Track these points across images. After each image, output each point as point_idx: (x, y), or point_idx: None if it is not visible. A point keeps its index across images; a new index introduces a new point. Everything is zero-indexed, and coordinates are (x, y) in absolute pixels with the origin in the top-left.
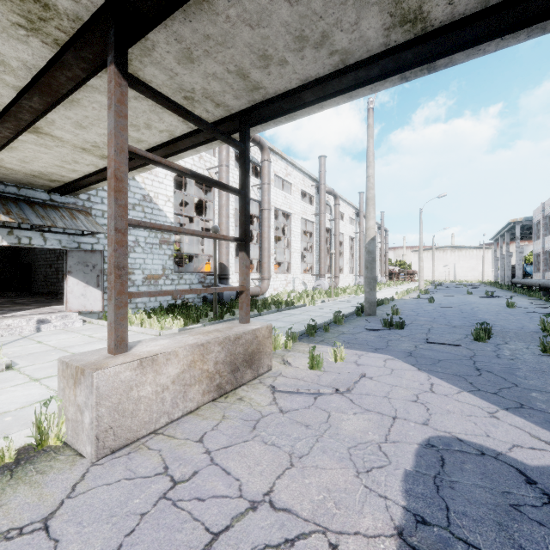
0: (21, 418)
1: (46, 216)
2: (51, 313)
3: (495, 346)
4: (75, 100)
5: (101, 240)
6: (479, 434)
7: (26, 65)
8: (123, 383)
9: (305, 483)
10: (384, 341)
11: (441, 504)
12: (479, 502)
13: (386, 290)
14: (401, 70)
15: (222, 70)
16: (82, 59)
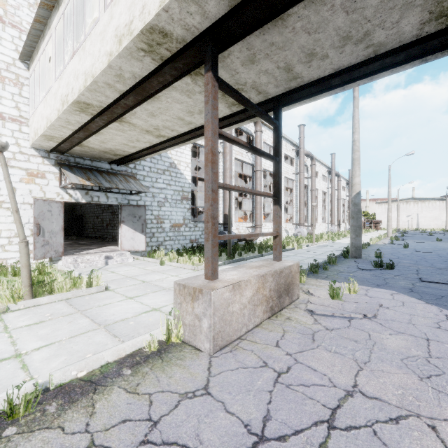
0: (140, 323)
1: (111, 180)
2: (112, 251)
3: None
4: (156, 97)
5: (143, 197)
6: None
7: (134, 76)
8: (225, 301)
9: (380, 381)
10: (381, 279)
11: None
12: None
13: None
14: (426, 54)
15: (273, 67)
16: (174, 68)
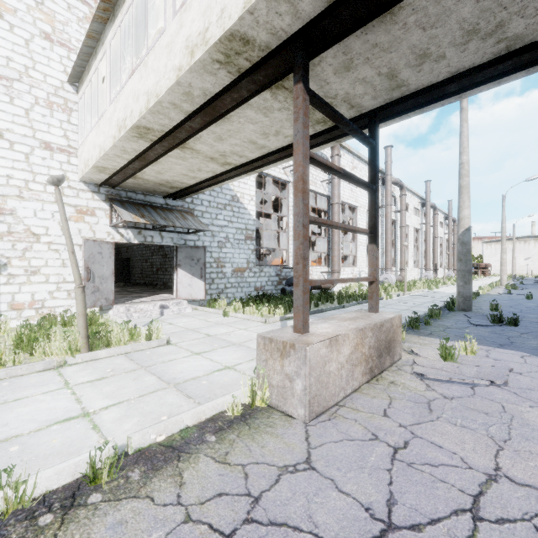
0: (214, 382)
1: (167, 217)
2: (167, 300)
3: None
4: (227, 117)
5: (201, 237)
6: None
7: (204, 93)
8: (321, 358)
9: (530, 465)
10: (504, 337)
11: None
12: None
13: None
14: None
15: (373, 73)
16: (252, 82)
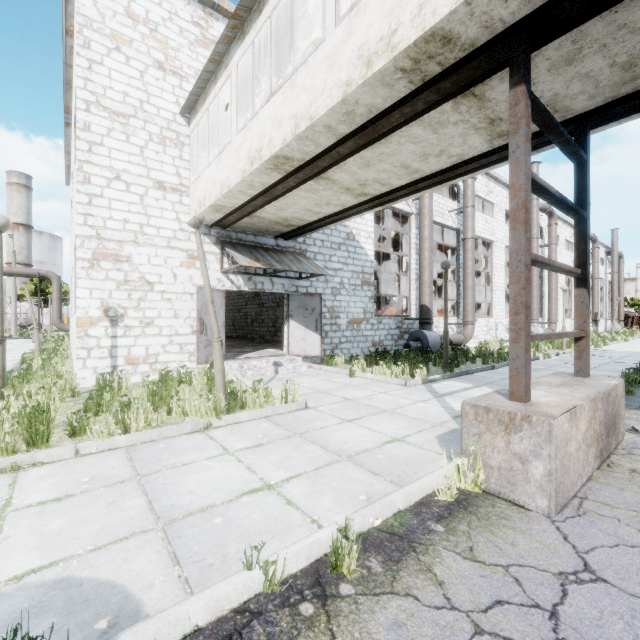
0: (393, 457)
1: (281, 261)
2: (278, 356)
3: None
4: (385, 138)
5: (314, 283)
6: None
7: (369, 110)
8: (564, 435)
9: None
10: None
11: None
12: None
13: (637, 342)
14: None
15: (603, 65)
16: (435, 91)
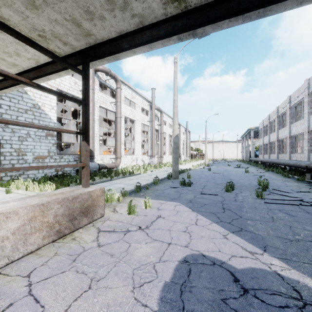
0: None
1: None
2: None
3: (235, 194)
4: None
5: (0, 132)
6: (215, 250)
7: None
8: None
9: (93, 302)
10: (178, 194)
11: (180, 306)
12: (204, 300)
13: (188, 164)
14: (177, 33)
15: (61, 17)
16: None
